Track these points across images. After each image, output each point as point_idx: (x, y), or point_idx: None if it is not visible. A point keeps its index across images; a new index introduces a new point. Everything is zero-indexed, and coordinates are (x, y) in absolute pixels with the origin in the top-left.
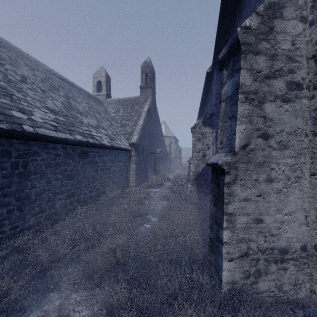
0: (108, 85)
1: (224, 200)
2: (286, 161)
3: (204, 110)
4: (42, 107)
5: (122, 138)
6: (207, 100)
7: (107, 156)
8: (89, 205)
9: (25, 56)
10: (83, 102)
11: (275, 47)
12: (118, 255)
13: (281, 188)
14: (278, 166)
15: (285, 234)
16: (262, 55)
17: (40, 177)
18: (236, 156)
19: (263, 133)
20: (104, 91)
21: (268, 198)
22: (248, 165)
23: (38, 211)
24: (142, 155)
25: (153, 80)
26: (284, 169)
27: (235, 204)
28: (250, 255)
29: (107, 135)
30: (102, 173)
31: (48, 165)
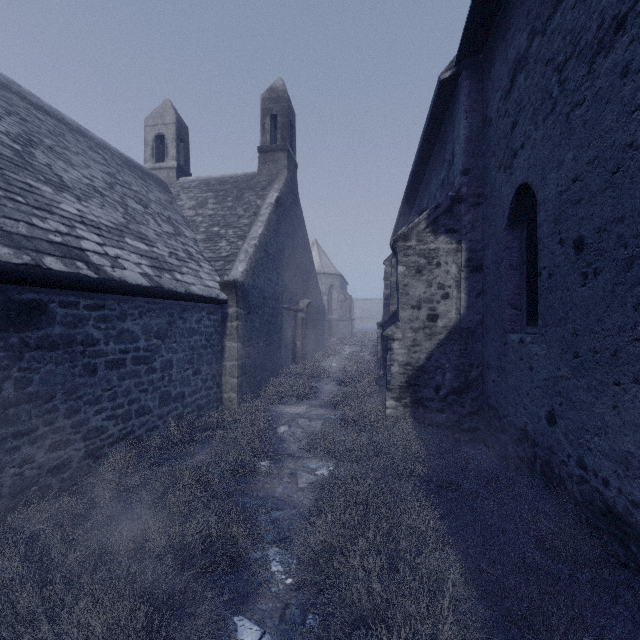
0: (182, 146)
1: None
2: None
3: (412, 208)
4: None
5: (204, 269)
6: (427, 177)
7: (140, 319)
8: (50, 498)
9: None
10: (93, 168)
11: None
12: None
13: None
14: None
15: None
16: None
17: None
18: None
19: None
20: (172, 159)
21: None
22: None
23: None
24: (260, 314)
25: (292, 136)
26: None
27: None
28: None
29: (149, 257)
30: (118, 374)
31: None
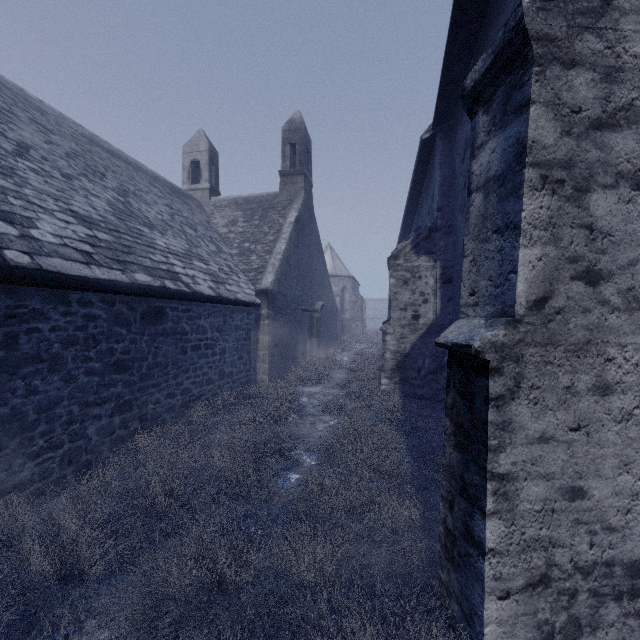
0: (213, 169)
1: (487, 442)
2: None
3: (413, 222)
4: (60, 210)
5: (242, 279)
6: (421, 200)
7: (208, 318)
8: (166, 427)
9: (34, 105)
10: (159, 204)
11: (615, 50)
12: (222, 562)
13: (631, 410)
14: (624, 353)
15: None
16: (585, 68)
17: (49, 369)
18: (517, 327)
19: (587, 268)
20: (205, 181)
21: (598, 434)
22: (549, 351)
23: (44, 446)
24: (284, 315)
25: (308, 160)
26: (639, 361)
27: (516, 451)
28: (554, 581)
29: (209, 274)
30: (197, 355)
31: (68, 340)
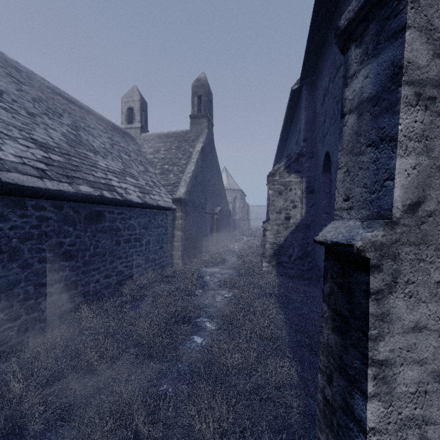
0: (143, 114)
1: (368, 332)
2: None
3: (284, 151)
4: (22, 138)
5: (162, 191)
6: (290, 135)
7: (137, 219)
8: (104, 300)
9: (11, 64)
10: (102, 136)
11: None
12: (137, 421)
13: None
14: None
15: None
16: None
17: (9, 259)
18: (394, 228)
19: None
20: (137, 122)
21: None
22: (422, 249)
23: (4, 318)
24: (193, 216)
25: (210, 107)
26: None
27: (393, 339)
28: None
29: (138, 187)
30: (128, 246)
31: (24, 236)
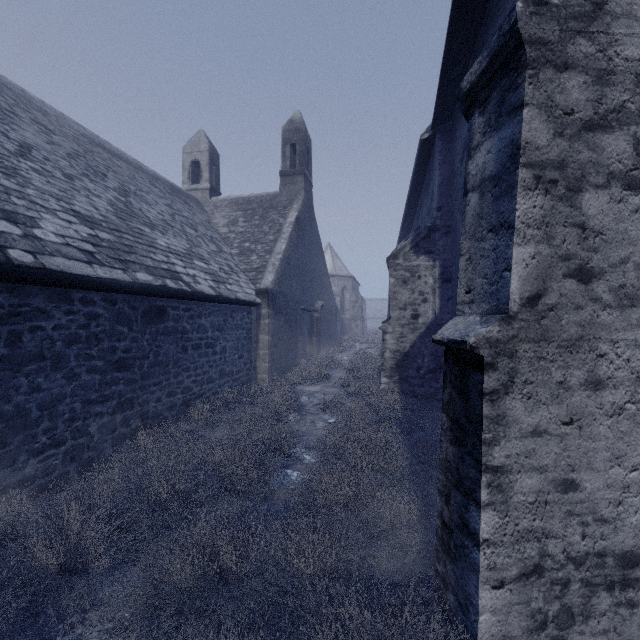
0: (214, 169)
1: (482, 435)
2: (635, 336)
3: (413, 222)
4: (62, 210)
5: (242, 279)
6: (421, 200)
7: (209, 317)
8: (167, 425)
9: (35, 105)
10: (159, 204)
11: (607, 53)
12: (223, 555)
13: (623, 404)
14: (615, 349)
15: (631, 517)
16: (577, 71)
17: (52, 367)
18: (511, 323)
19: (579, 266)
20: (205, 181)
21: (590, 428)
22: (543, 347)
23: (47, 443)
24: (284, 314)
25: (308, 160)
26: (630, 356)
27: (510, 444)
28: (547, 571)
29: (210, 274)
30: (198, 353)
31: (70, 339)
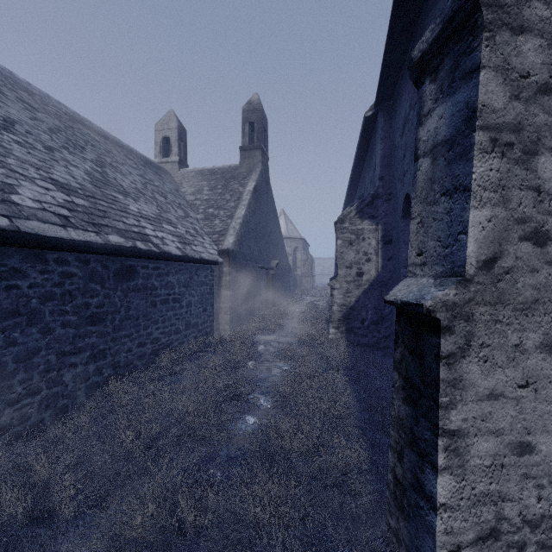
0: (182, 144)
1: (438, 399)
2: None
3: (356, 190)
4: (40, 178)
5: (206, 241)
6: (364, 172)
7: (176, 275)
8: (138, 373)
9: (22, 86)
10: (133, 174)
11: None
12: (182, 506)
13: None
14: None
15: None
16: (533, 34)
17: (28, 322)
18: (467, 286)
19: (535, 229)
20: (175, 155)
21: (546, 391)
22: (499, 310)
23: (23, 393)
24: (243, 272)
25: (265, 136)
26: None
27: (467, 407)
28: (503, 534)
29: (177, 236)
30: (166, 308)
31: (45, 296)
